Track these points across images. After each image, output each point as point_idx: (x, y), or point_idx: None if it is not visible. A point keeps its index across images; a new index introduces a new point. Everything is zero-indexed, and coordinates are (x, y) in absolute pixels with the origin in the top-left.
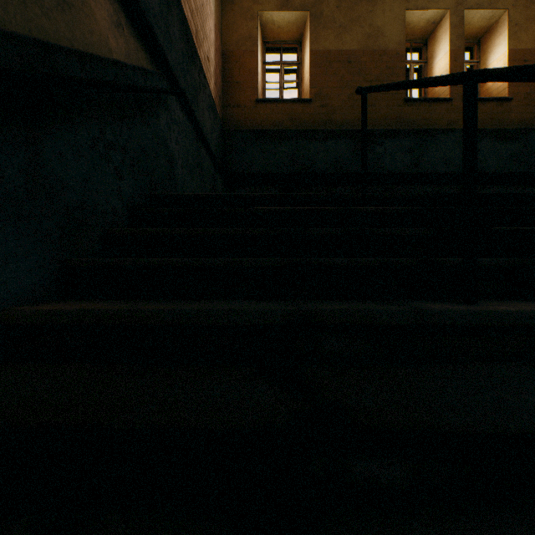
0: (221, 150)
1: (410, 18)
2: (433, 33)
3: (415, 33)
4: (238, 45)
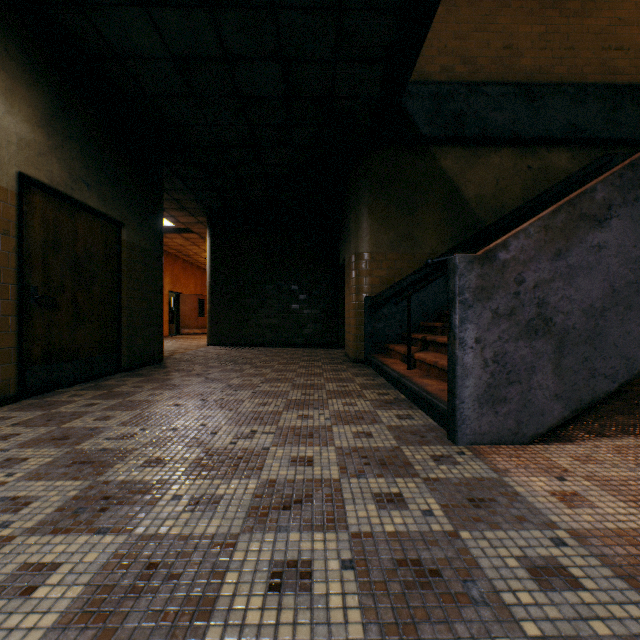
0: None
1: None
2: None
3: None
4: None
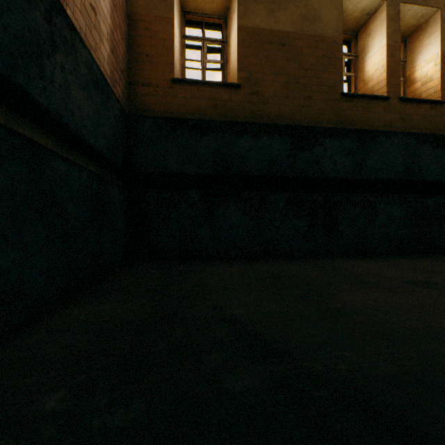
0: (121, 143)
1: (346, 5)
2: (365, 25)
3: (348, 22)
4: (149, 7)
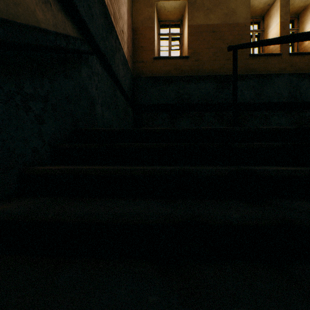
0: (131, 90)
1: (253, 2)
2: (268, 11)
3: (256, 12)
4: (142, 23)
